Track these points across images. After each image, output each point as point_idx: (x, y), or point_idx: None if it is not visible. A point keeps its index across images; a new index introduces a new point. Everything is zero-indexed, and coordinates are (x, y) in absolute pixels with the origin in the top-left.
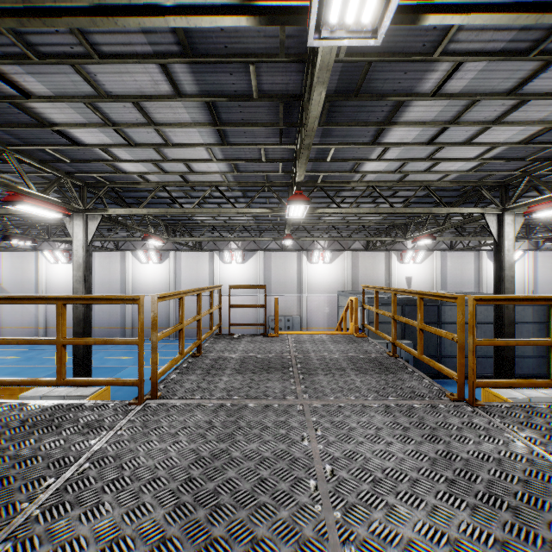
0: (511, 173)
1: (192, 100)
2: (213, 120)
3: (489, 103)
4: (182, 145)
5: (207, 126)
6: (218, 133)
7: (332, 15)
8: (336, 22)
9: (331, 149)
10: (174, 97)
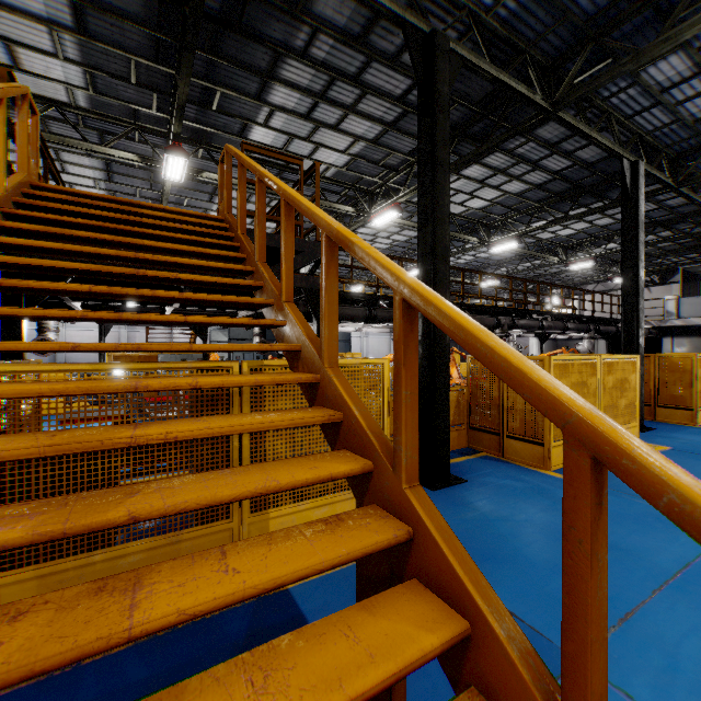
0: None
1: (97, 159)
2: (107, 169)
3: None
4: (76, 175)
5: (101, 171)
6: (108, 175)
7: (168, 176)
8: (170, 176)
9: (185, 200)
10: (86, 155)
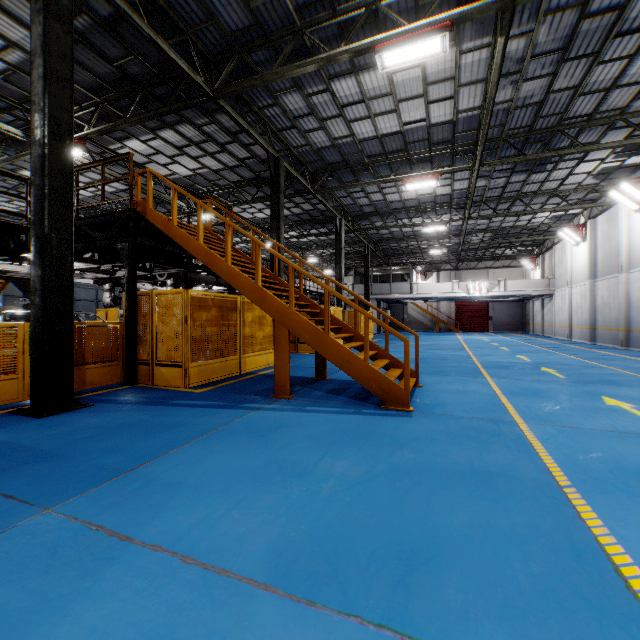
0: (112, 206)
1: None
2: None
3: (95, 174)
4: None
5: None
6: None
7: None
8: None
9: (7, 156)
10: None
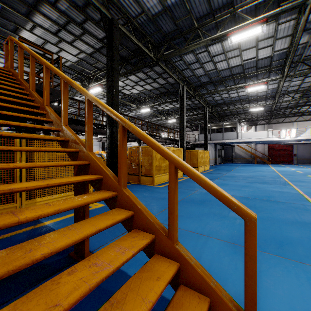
0: None
1: None
2: None
3: (25, 67)
4: None
5: None
6: None
7: None
8: None
9: None
10: None
